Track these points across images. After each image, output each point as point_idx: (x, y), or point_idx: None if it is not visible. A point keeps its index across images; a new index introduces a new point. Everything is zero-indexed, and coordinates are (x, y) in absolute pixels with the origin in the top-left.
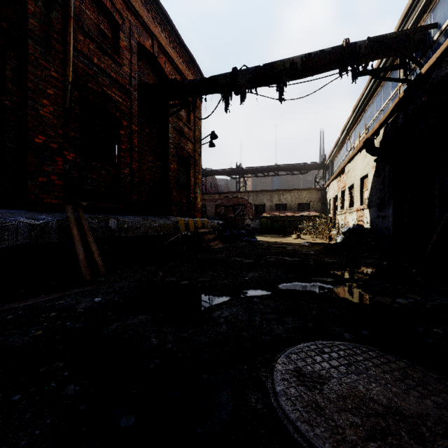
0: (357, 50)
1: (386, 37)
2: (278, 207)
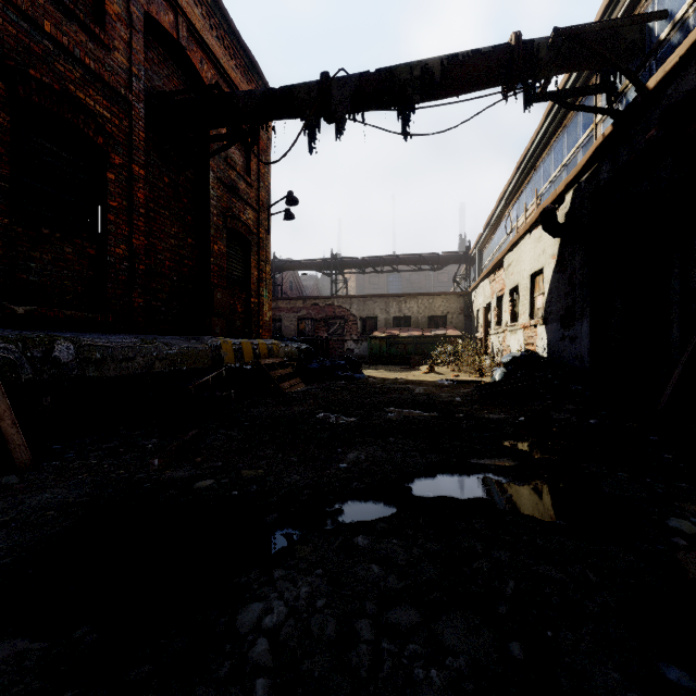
0: (534, 52)
1: (583, 29)
2: (397, 322)
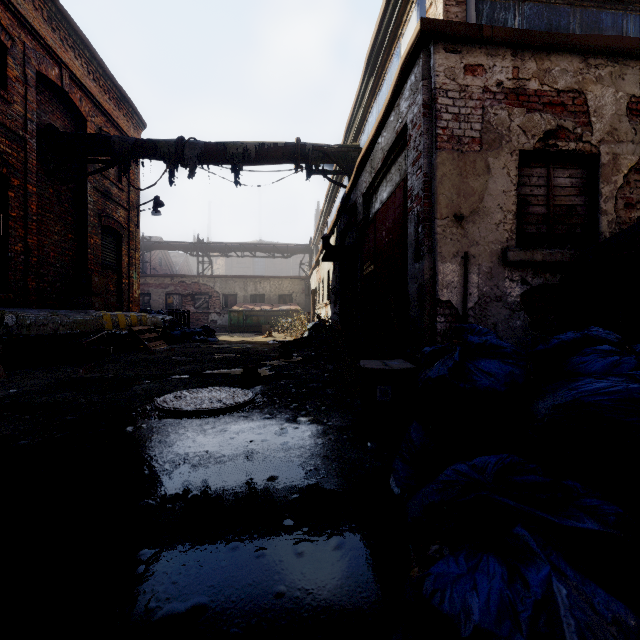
0: (307, 151)
1: (327, 149)
2: (254, 298)
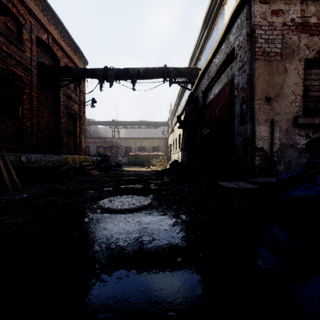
0: (170, 71)
1: (180, 70)
2: (140, 149)
